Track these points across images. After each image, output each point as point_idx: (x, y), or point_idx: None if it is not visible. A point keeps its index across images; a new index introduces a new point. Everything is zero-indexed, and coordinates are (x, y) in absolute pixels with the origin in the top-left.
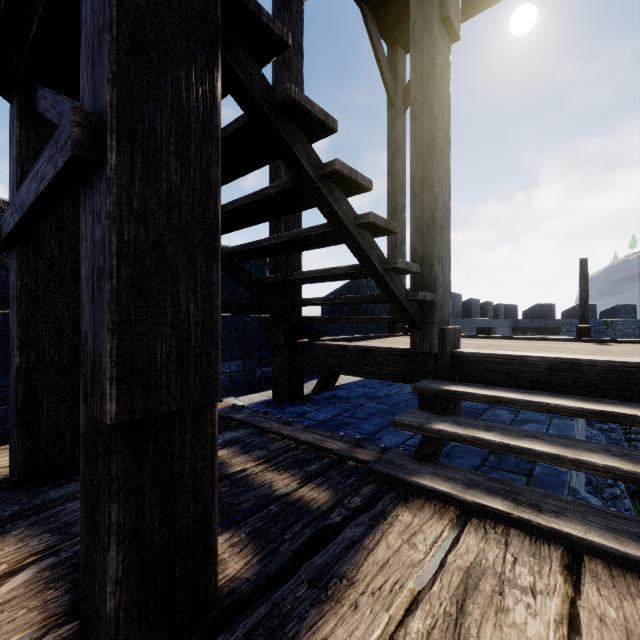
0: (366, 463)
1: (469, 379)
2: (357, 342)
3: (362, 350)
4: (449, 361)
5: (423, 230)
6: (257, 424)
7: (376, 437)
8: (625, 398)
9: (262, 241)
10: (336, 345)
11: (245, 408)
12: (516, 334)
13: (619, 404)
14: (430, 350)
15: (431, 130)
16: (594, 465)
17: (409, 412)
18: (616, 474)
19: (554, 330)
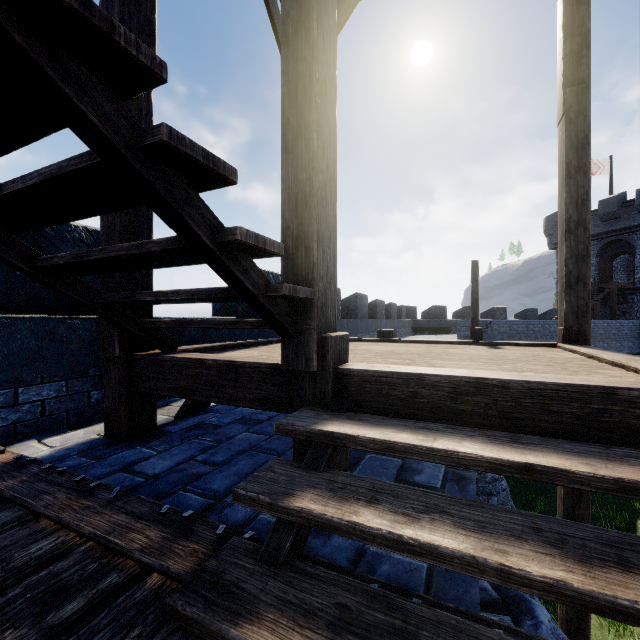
0: (179, 579)
1: (357, 406)
2: (236, 351)
3: (223, 366)
4: (332, 382)
5: (298, 199)
6: (28, 500)
7: (230, 498)
8: (542, 430)
9: (5, 185)
10: (190, 359)
11: (35, 463)
12: (416, 333)
13: (541, 445)
14: (307, 367)
15: (308, 59)
16: (530, 578)
17: (267, 468)
18: (564, 595)
19: (446, 329)
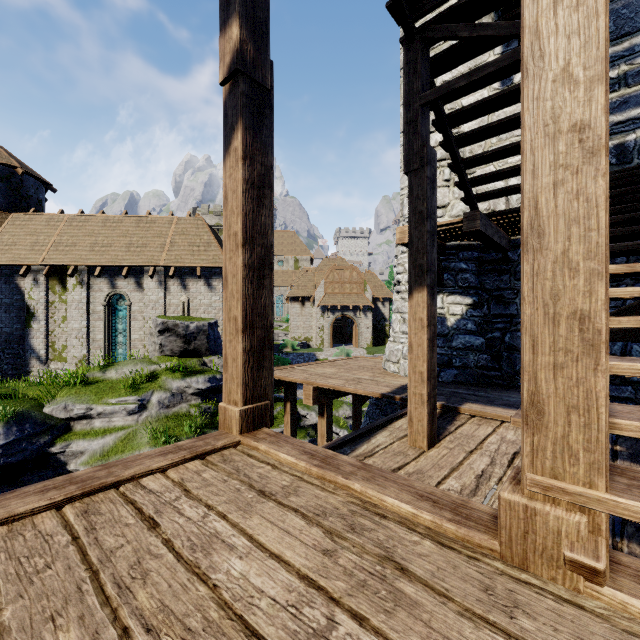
0: None
1: None
2: None
3: None
4: None
5: None
6: None
7: None
8: None
9: None
10: None
11: None
12: None
13: None
14: None
15: None
16: None
17: None
18: None
19: None
